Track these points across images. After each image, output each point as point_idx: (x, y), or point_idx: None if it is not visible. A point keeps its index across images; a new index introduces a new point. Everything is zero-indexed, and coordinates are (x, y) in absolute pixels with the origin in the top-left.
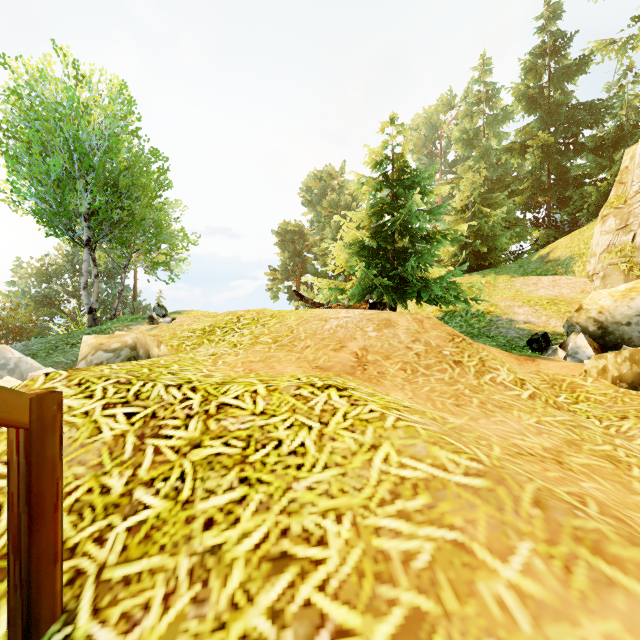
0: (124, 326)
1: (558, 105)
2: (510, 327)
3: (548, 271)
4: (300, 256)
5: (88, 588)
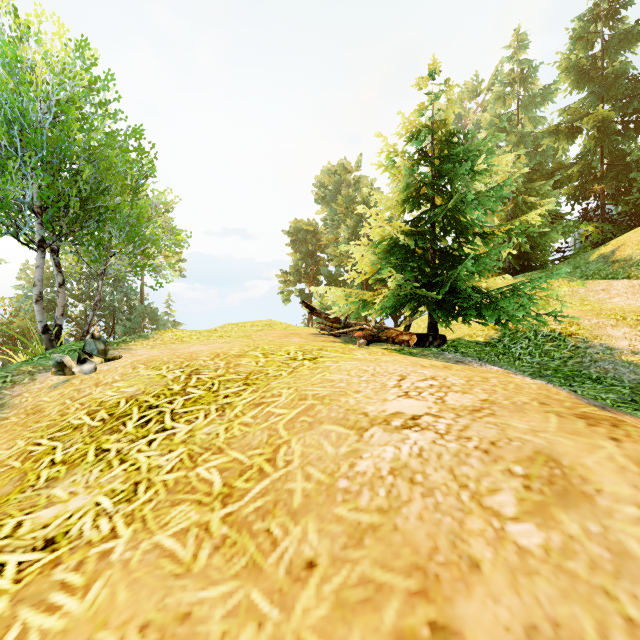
0: (29, 373)
1: (617, 76)
2: (614, 360)
3: (617, 273)
4: (313, 257)
5: None
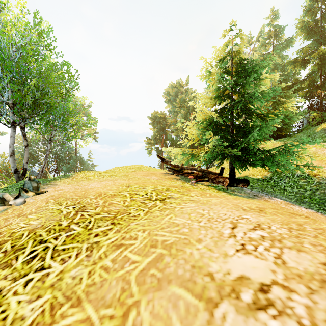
0: None
1: None
2: None
3: None
4: (163, 130)
5: None
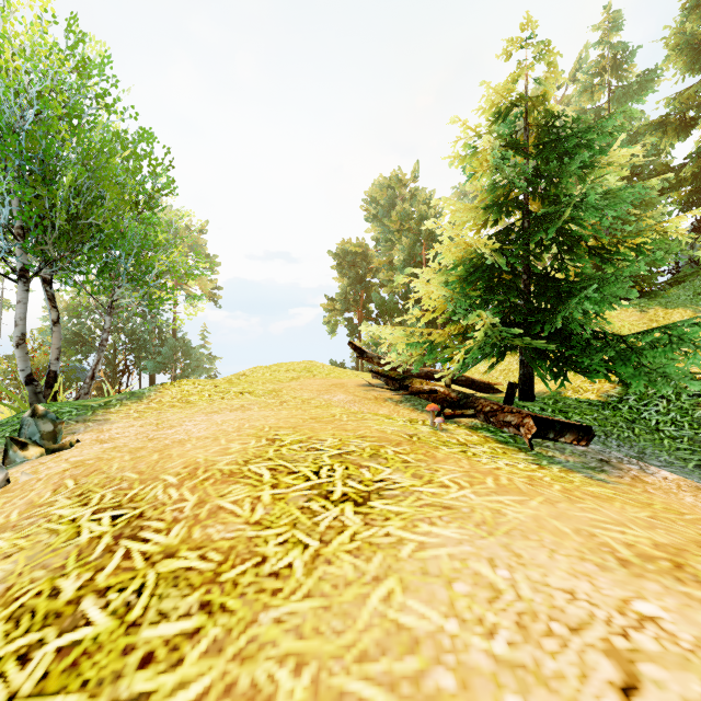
0: None
1: None
2: None
3: None
4: (363, 282)
5: None
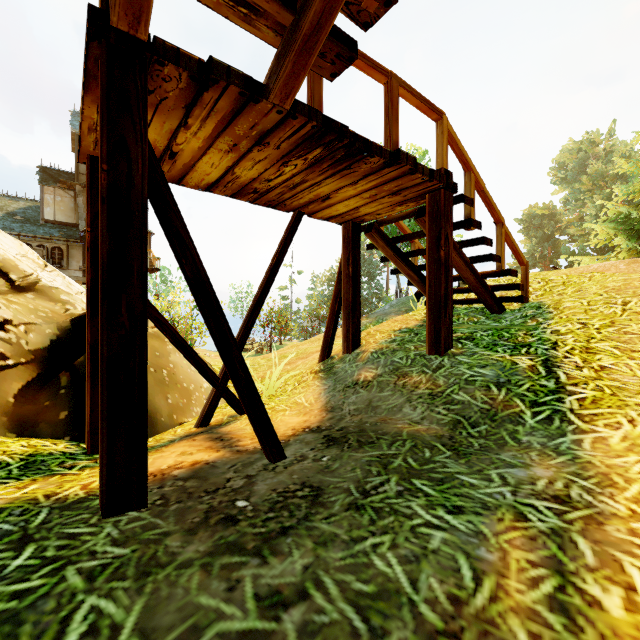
0: None
1: None
2: None
3: None
4: (550, 240)
5: (531, 300)
